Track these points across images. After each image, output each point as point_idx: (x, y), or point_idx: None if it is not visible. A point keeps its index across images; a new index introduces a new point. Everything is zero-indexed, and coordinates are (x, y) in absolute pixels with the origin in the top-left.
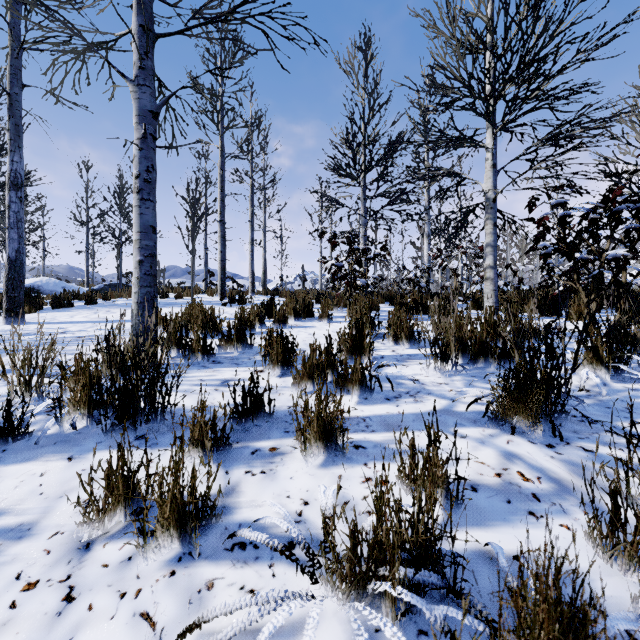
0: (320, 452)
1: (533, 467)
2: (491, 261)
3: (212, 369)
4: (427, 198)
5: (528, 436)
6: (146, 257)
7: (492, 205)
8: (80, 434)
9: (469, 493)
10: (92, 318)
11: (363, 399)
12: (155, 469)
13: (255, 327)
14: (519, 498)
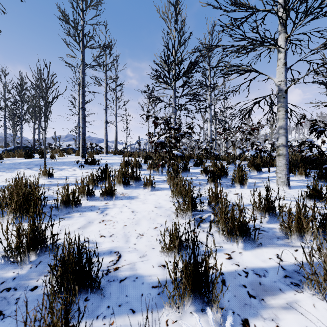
0: None
1: None
2: (284, 140)
3: None
4: (210, 99)
5: None
6: None
7: (284, 95)
8: None
9: None
10: None
11: None
12: None
13: (84, 198)
14: None
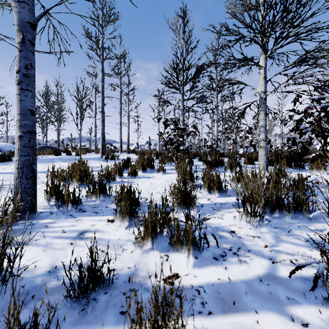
0: None
1: None
2: (263, 136)
3: (76, 218)
4: (216, 101)
5: None
6: (25, 133)
7: (264, 102)
8: None
9: None
10: None
11: (194, 258)
12: None
13: (116, 177)
14: None
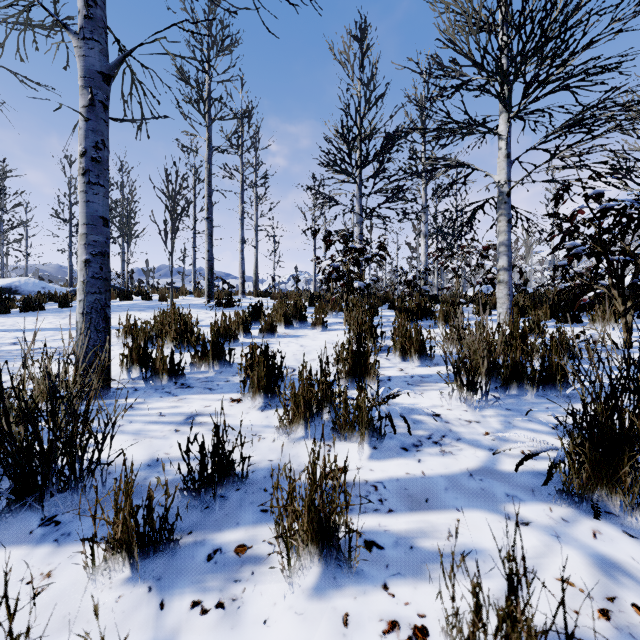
0: (313, 560)
1: None
2: (505, 262)
3: (178, 397)
4: (424, 196)
5: (621, 522)
6: (94, 256)
7: (506, 199)
8: None
9: None
10: (57, 324)
11: (371, 449)
12: (49, 594)
13: (239, 336)
14: None
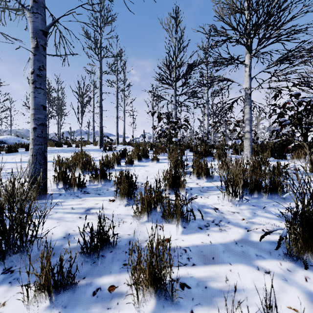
0: (151, 295)
1: None
2: (248, 128)
3: (82, 198)
4: (207, 96)
5: None
6: (38, 125)
7: (249, 97)
8: None
9: None
10: (23, 159)
11: (182, 228)
12: None
13: (115, 166)
14: None
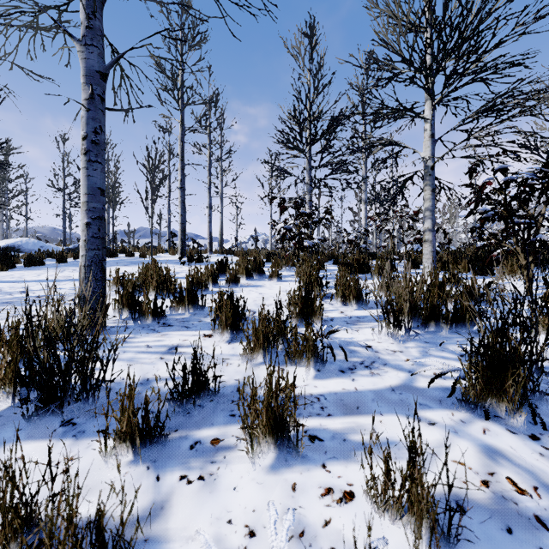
0: (270, 448)
1: (524, 470)
2: (430, 224)
3: (161, 333)
4: (364, 169)
5: (505, 423)
6: (94, 219)
7: (430, 172)
8: (0, 418)
9: (456, 515)
10: (57, 277)
11: (316, 371)
12: (73, 471)
13: (209, 286)
14: (521, 524)
